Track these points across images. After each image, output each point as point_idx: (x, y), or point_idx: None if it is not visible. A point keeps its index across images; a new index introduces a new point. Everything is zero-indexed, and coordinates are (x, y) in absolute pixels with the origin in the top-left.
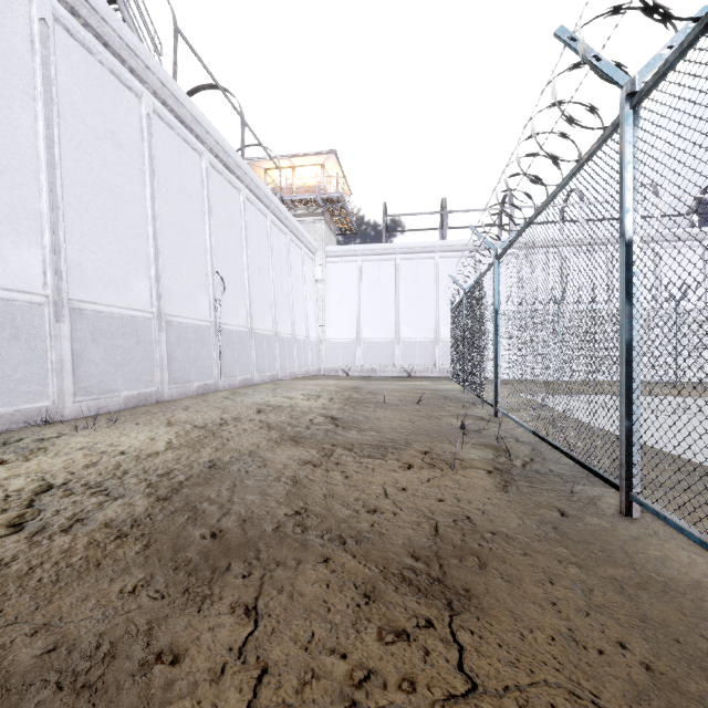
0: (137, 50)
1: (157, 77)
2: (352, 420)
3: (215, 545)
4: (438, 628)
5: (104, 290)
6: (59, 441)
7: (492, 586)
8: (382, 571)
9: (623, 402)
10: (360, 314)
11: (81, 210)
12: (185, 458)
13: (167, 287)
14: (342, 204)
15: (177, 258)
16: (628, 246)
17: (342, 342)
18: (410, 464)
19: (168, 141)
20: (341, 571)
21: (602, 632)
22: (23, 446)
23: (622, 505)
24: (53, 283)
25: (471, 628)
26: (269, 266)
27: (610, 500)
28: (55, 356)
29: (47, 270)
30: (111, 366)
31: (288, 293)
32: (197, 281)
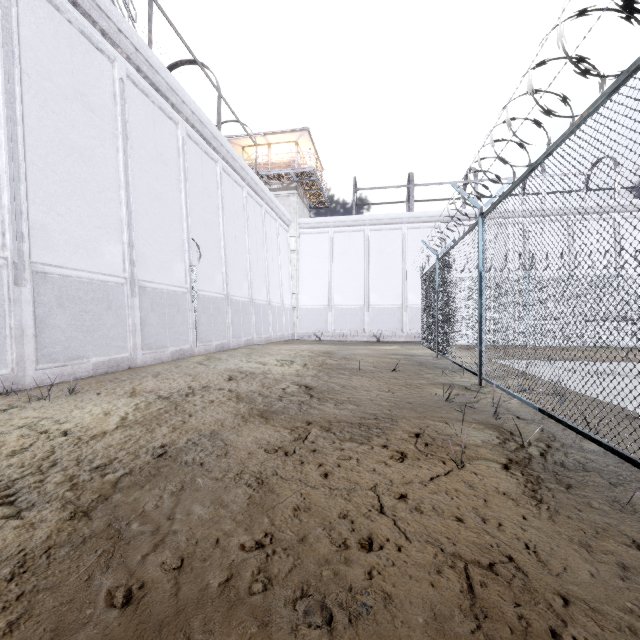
0: (109, 11)
1: (130, 42)
2: (327, 390)
3: (122, 624)
4: None
5: (72, 254)
6: (2, 416)
7: None
8: None
9: None
10: (331, 282)
11: (46, 171)
12: (133, 442)
13: (141, 252)
14: (314, 178)
15: (152, 224)
16: None
17: (314, 308)
18: (402, 452)
19: (143, 107)
20: None
21: None
22: None
23: None
24: (13, 245)
25: None
26: (245, 235)
27: None
28: (15, 322)
29: (5, 231)
30: (79, 332)
31: (263, 262)
32: (172, 248)
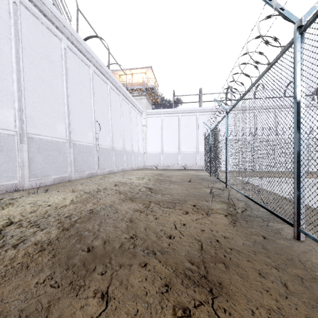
0: (59, 18)
1: (69, 31)
2: (159, 190)
3: (89, 255)
4: (206, 307)
5: (44, 129)
6: (20, 200)
7: (233, 280)
8: (174, 271)
9: (295, 182)
10: (162, 141)
11: (33, 92)
12: (78, 208)
13: (73, 127)
14: (154, 90)
15: (78, 114)
16: (298, 103)
17: (154, 153)
18: (187, 211)
19: (74, 60)
20: (153, 271)
21: (296, 309)
22: (3, 202)
23: (295, 234)
24: (19, 125)
25: (224, 307)
26: (121, 118)
27: (287, 231)
28: (20, 159)
29: (16, 119)
30: (47, 164)
31: (129, 131)
32: (87, 125)
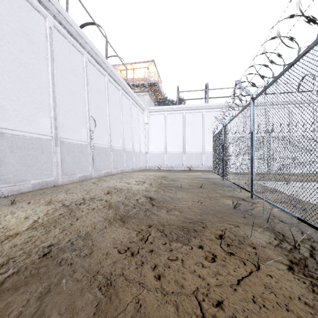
0: None
1: (55, 7)
2: (162, 201)
3: None
4: None
5: (20, 122)
6: None
7: None
8: None
9: None
10: (165, 140)
11: (4, 75)
12: (32, 242)
13: (61, 122)
14: (157, 86)
15: (68, 107)
16: None
17: (157, 153)
18: (213, 252)
19: (63, 44)
20: None
21: None
22: None
23: None
24: None
25: None
26: (120, 115)
27: None
28: None
29: None
30: (23, 166)
31: (130, 129)
32: (80, 120)
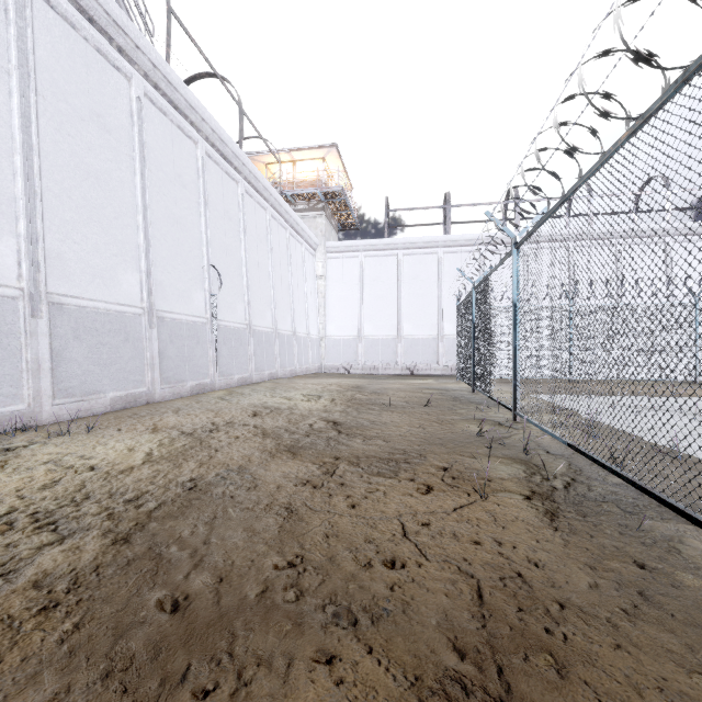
0: (126, 27)
1: (148, 58)
2: (356, 426)
3: (173, 625)
4: None
5: (88, 283)
6: (24, 452)
7: None
8: (413, 683)
9: None
10: (361, 311)
11: (62, 197)
12: (162, 476)
13: (159, 281)
14: (343, 198)
15: (170, 250)
16: None
17: (343, 339)
18: (429, 485)
19: (161, 127)
20: (352, 682)
21: None
22: None
23: None
24: (29, 275)
25: None
26: (268, 260)
27: (696, 544)
28: (31, 355)
29: (21, 260)
30: (95, 365)
31: (288, 289)
32: (192, 275)
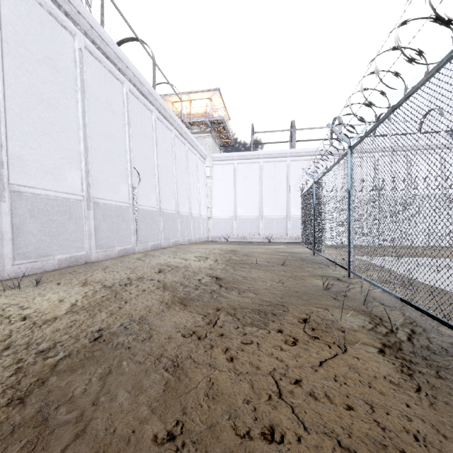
0: None
1: (87, 21)
2: (233, 281)
3: None
4: None
5: (42, 177)
6: None
7: None
8: None
9: None
10: (235, 199)
11: (22, 115)
12: (77, 326)
13: (95, 177)
14: (223, 124)
15: (103, 156)
16: None
17: (223, 218)
18: (294, 336)
19: (97, 70)
20: None
21: None
22: None
23: None
24: None
25: None
26: (173, 165)
27: None
28: None
29: None
30: (47, 236)
31: (186, 185)
32: (119, 174)
